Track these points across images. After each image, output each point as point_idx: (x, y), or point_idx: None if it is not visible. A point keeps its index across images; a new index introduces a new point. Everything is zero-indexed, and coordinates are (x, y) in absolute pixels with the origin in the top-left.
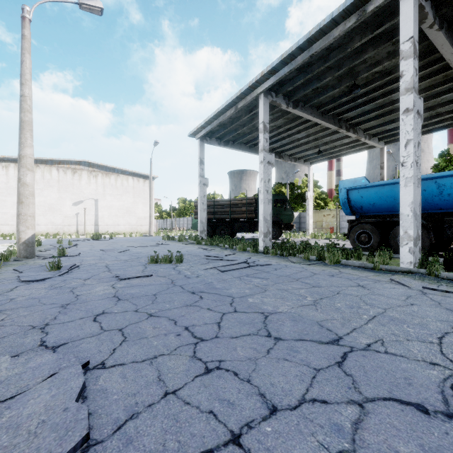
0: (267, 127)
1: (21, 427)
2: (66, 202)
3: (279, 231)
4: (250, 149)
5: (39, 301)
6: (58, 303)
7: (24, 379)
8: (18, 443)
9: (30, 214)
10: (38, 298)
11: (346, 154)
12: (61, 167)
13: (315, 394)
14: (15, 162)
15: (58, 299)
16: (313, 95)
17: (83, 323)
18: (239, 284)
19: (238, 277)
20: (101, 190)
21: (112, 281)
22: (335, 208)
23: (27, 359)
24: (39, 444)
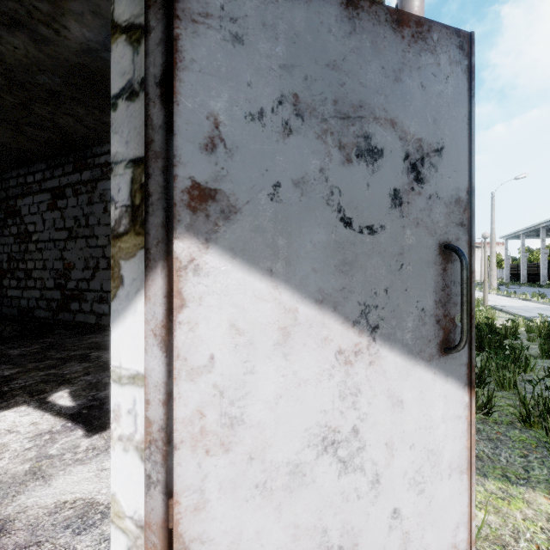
0: (524, 244)
1: None
2: None
3: None
4: None
5: None
6: None
7: None
8: None
9: None
10: None
11: None
12: None
13: None
14: None
15: None
16: None
17: None
18: None
19: None
20: None
21: None
22: None
23: None
24: None
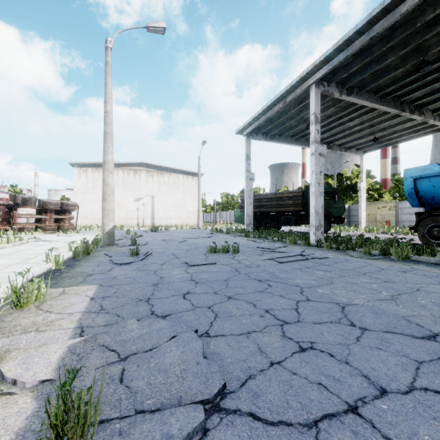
0: (318, 118)
1: (169, 372)
2: (129, 199)
3: (329, 224)
4: (297, 142)
5: (134, 280)
6: (149, 282)
7: (153, 337)
8: (172, 382)
9: (111, 209)
10: (132, 277)
11: (408, 139)
12: (125, 169)
13: (424, 384)
14: (92, 166)
15: (148, 279)
16: (371, 79)
17: (176, 300)
18: (302, 275)
19: (298, 268)
20: (157, 188)
21: (183, 267)
22: (392, 199)
23: (149, 323)
24: (189, 385)
